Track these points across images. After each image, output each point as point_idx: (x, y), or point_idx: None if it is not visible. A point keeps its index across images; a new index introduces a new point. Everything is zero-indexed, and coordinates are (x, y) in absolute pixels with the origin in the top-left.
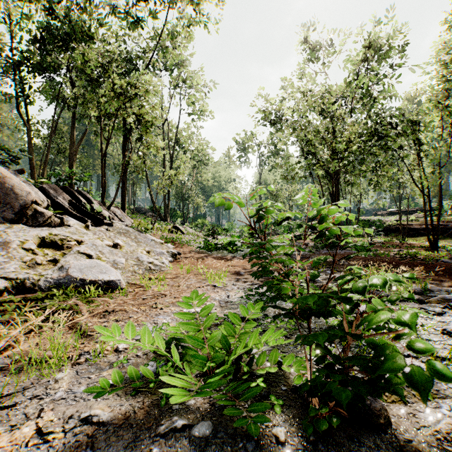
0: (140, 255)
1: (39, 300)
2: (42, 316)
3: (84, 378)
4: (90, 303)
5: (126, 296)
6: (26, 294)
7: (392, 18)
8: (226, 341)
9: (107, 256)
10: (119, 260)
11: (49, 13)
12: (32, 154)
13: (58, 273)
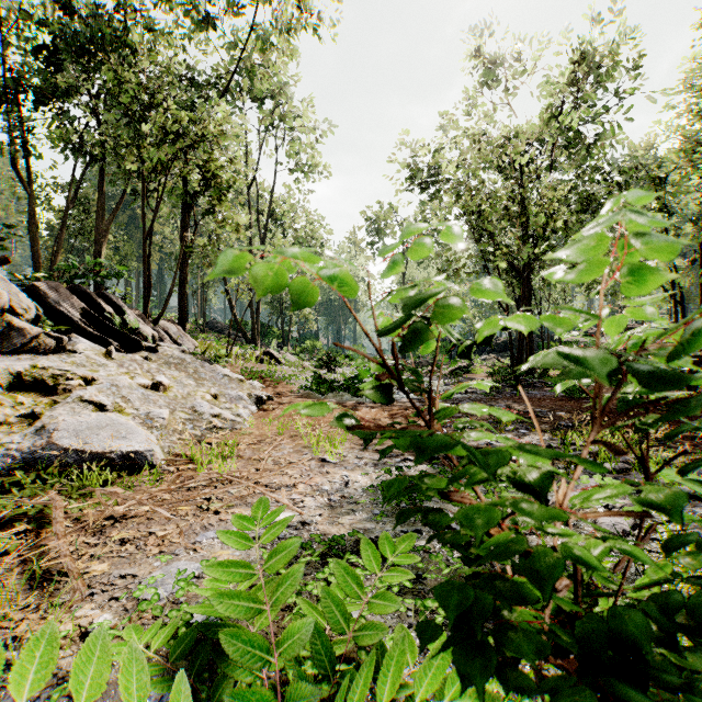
0: (197, 402)
1: None
2: None
3: None
4: (86, 497)
5: (160, 481)
6: None
7: (619, 13)
8: (324, 645)
9: (136, 405)
10: (156, 413)
11: (59, 4)
12: (36, 235)
13: (34, 440)
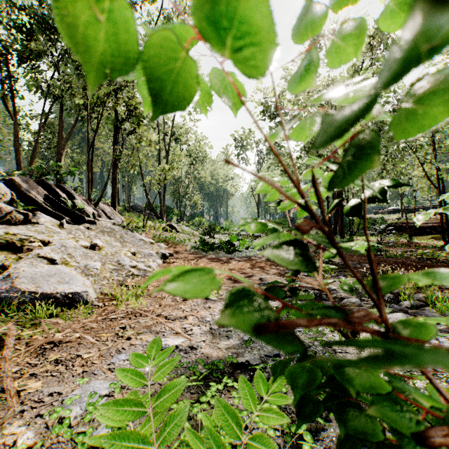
0: (121, 257)
1: None
2: None
3: None
4: (37, 326)
5: (91, 313)
6: None
7: None
8: None
9: (78, 259)
10: (92, 265)
11: None
12: (19, 148)
13: (1, 285)
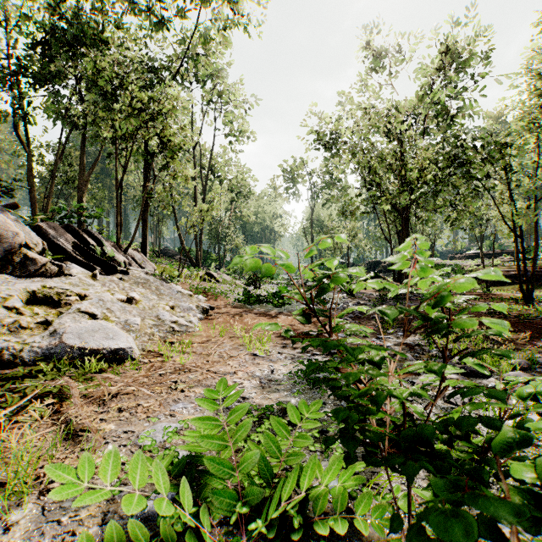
0: (160, 312)
1: (22, 377)
2: (16, 405)
3: (51, 522)
4: (88, 381)
5: (139, 369)
6: (4, 368)
7: (475, 17)
8: (266, 466)
9: (117, 314)
10: (132, 321)
11: (52, 11)
12: (33, 184)
13: (49, 340)
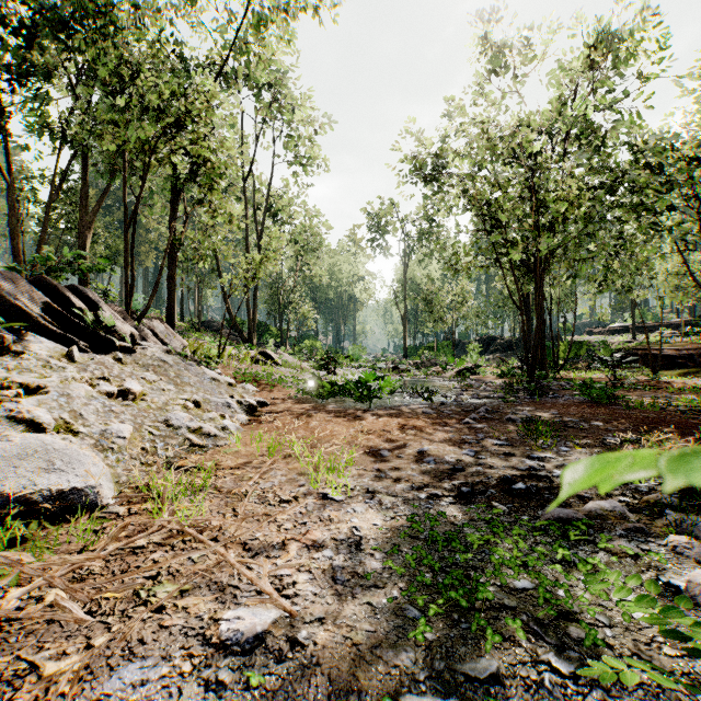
0: (172, 414)
1: None
2: None
3: None
4: None
5: (100, 533)
6: None
7: None
8: None
9: (90, 420)
10: (114, 431)
11: None
12: (17, 228)
13: None
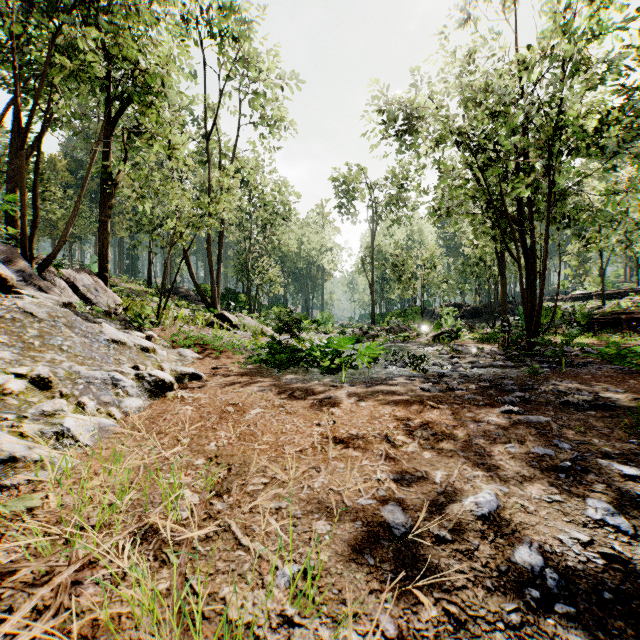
0: None
1: None
2: None
3: None
4: None
5: None
6: None
7: None
8: None
9: None
10: None
11: None
12: None
13: None
